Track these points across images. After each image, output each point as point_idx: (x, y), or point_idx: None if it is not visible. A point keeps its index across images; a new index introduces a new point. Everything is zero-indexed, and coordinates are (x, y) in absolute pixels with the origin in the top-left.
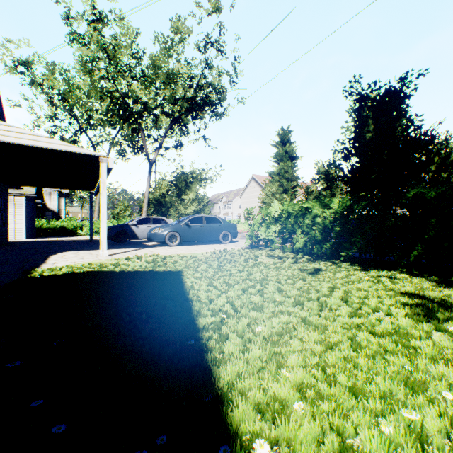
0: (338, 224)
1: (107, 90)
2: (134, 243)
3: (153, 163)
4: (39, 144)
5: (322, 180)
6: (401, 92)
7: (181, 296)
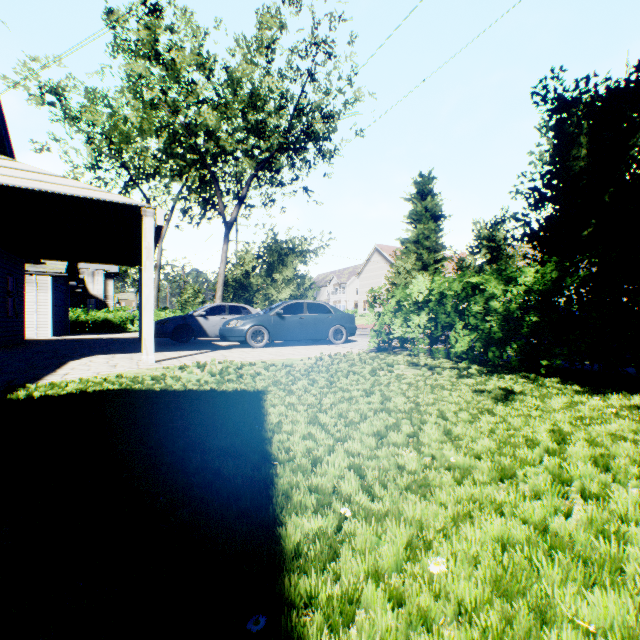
0: (534, 310)
1: (166, 121)
2: (201, 342)
3: (232, 226)
4: (47, 187)
5: (484, 249)
6: (637, 89)
7: (255, 449)
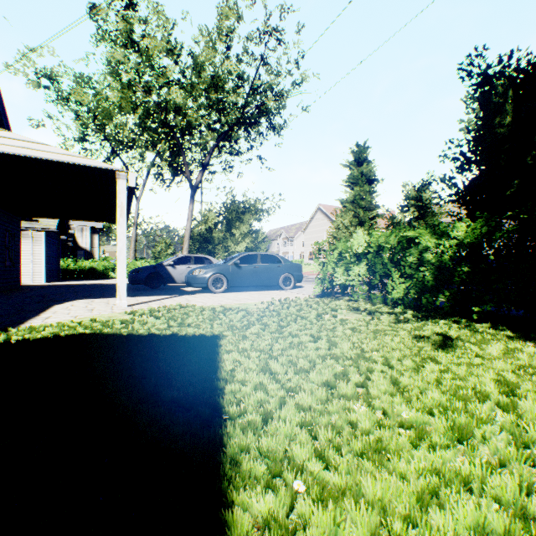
0: (465, 261)
1: (141, 100)
2: (170, 288)
3: (197, 188)
4: (32, 153)
5: (412, 207)
6: None
7: (207, 401)
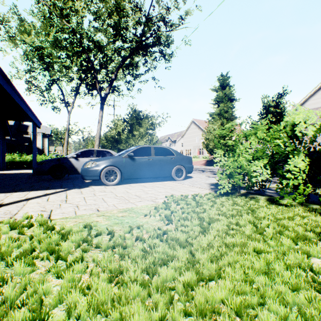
0: None
1: (60, 27)
2: (74, 178)
3: (105, 99)
4: None
5: (270, 114)
6: None
7: None
